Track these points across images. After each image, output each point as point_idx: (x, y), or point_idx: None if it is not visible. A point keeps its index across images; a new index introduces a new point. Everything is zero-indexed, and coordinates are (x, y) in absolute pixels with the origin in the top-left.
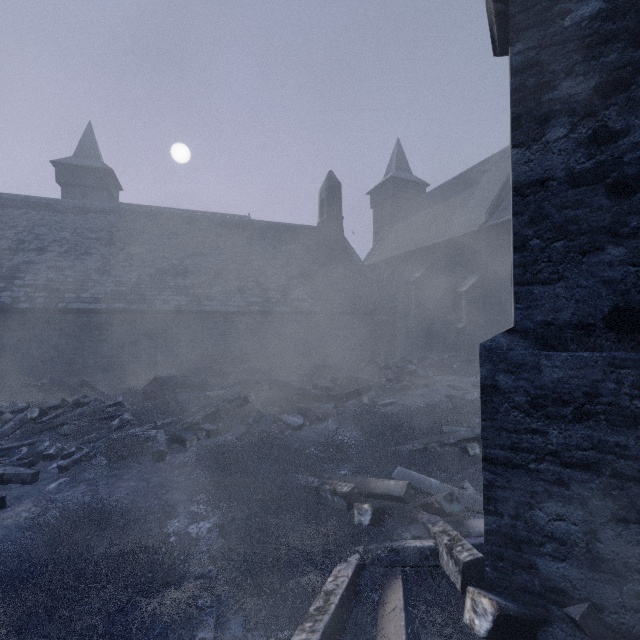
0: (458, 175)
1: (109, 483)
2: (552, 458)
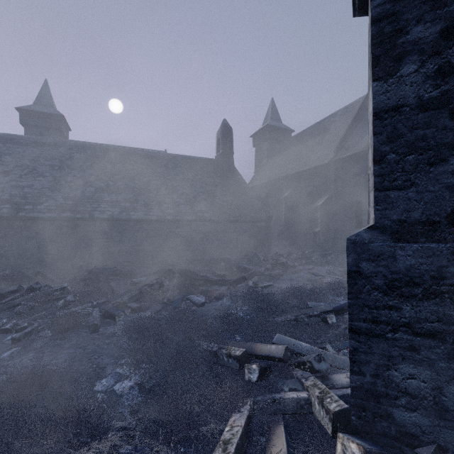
0: (314, 124)
1: (53, 351)
2: (405, 329)
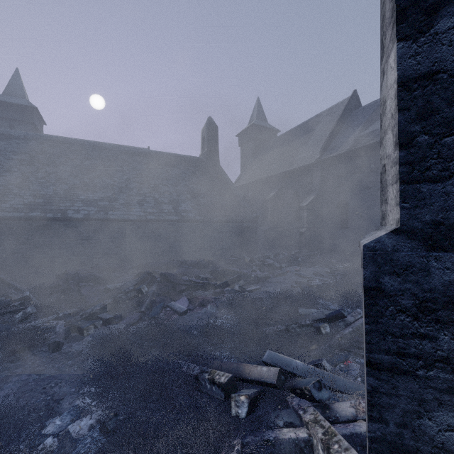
0: (300, 124)
1: None
2: (443, 365)
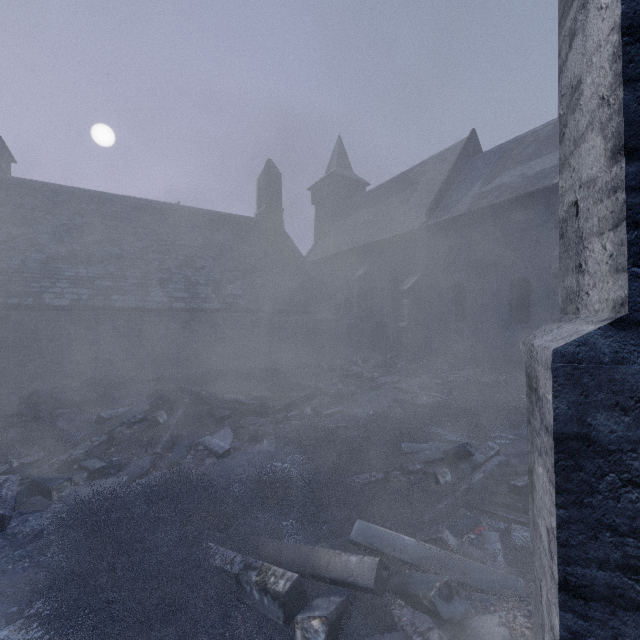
0: (398, 175)
1: None
2: None
